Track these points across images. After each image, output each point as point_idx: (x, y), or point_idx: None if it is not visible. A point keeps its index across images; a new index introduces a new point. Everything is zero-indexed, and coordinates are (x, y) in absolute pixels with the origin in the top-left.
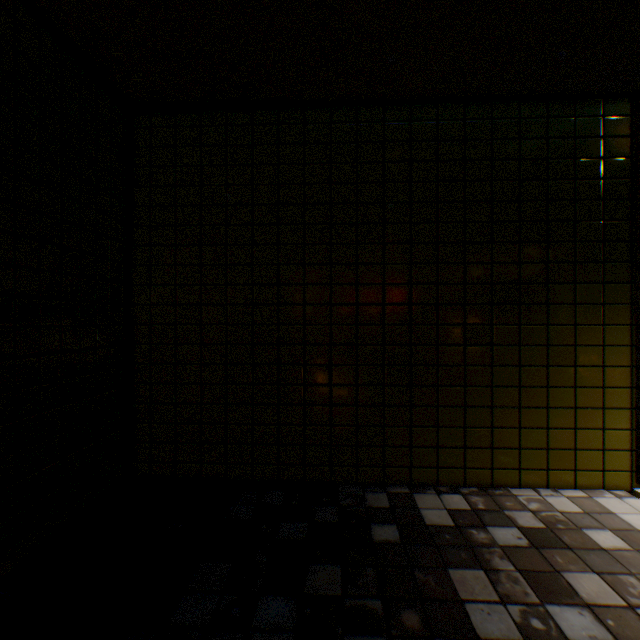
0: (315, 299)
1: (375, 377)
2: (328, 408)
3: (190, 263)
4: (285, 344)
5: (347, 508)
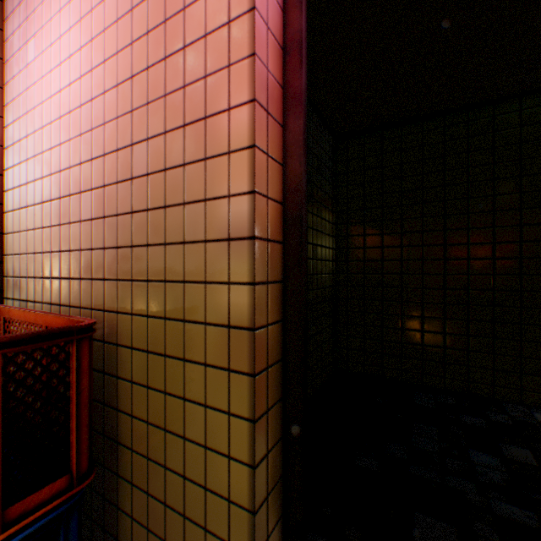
0: (477, 255)
1: (539, 319)
2: (489, 340)
3: (373, 233)
4: (449, 289)
5: (517, 418)
